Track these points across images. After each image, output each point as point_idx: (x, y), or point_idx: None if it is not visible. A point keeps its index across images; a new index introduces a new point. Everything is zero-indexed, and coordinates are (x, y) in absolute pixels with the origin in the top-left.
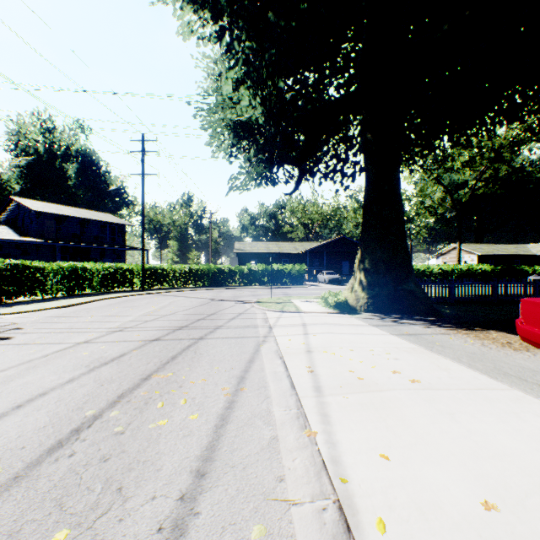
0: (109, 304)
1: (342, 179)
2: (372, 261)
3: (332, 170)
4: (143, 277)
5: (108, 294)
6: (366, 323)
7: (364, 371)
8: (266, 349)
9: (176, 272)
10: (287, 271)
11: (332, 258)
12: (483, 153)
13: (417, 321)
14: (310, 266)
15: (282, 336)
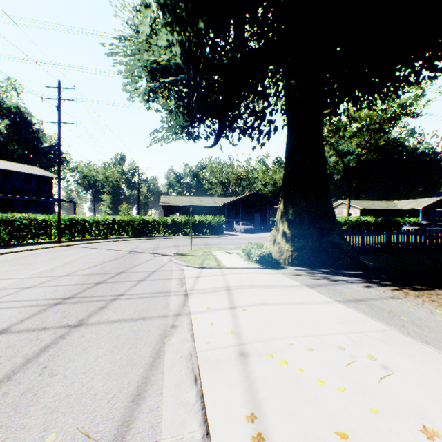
0: (3, 260)
1: (259, 136)
2: (296, 212)
3: (250, 126)
4: (59, 228)
5: (15, 247)
6: (298, 282)
7: (366, 432)
8: (173, 351)
9: (100, 223)
10: (207, 222)
11: (246, 211)
12: (368, 125)
13: (349, 278)
14: (228, 217)
15: (200, 313)
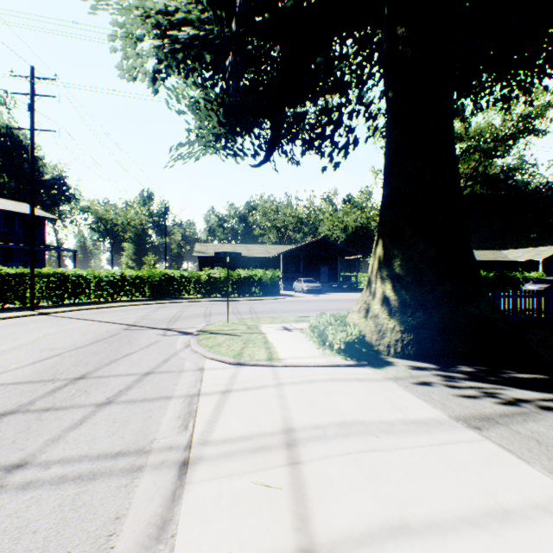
0: None
1: (332, 151)
2: (409, 261)
3: (320, 134)
4: (31, 288)
5: None
6: (441, 411)
7: None
8: None
9: (103, 279)
10: (257, 278)
11: (309, 263)
12: (475, 146)
13: (535, 393)
14: (285, 272)
15: None
